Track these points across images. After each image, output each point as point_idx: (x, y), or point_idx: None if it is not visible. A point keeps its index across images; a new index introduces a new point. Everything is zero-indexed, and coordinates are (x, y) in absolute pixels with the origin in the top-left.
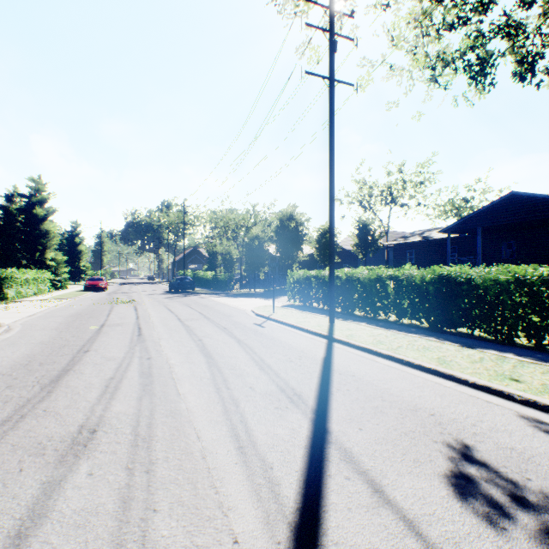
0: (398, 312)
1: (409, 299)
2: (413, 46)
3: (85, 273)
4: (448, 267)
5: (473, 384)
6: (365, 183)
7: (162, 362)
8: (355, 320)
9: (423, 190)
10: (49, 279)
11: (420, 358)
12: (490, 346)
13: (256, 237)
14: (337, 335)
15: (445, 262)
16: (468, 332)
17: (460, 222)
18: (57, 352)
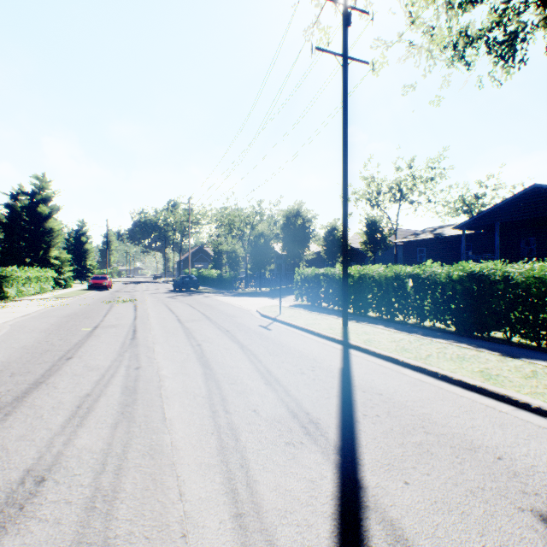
0: (419, 314)
1: (433, 300)
2: (431, 26)
3: (91, 271)
4: (477, 263)
5: (538, 410)
6: (374, 179)
7: (152, 373)
8: (370, 322)
9: (433, 186)
10: (53, 277)
11: (459, 371)
12: (537, 356)
13: (262, 234)
14: (353, 341)
15: (459, 260)
16: (502, 337)
17: (476, 218)
18: (35, 360)
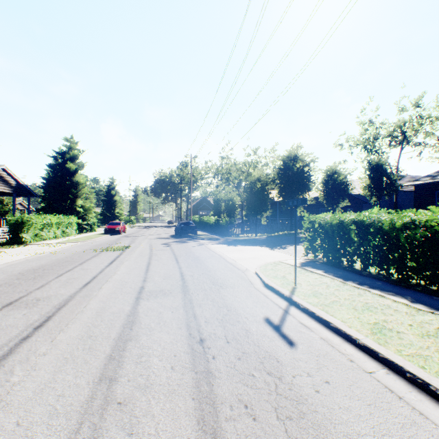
0: None
1: None
2: None
3: (118, 218)
4: None
5: None
6: (373, 122)
7: None
8: None
9: None
10: (78, 223)
11: None
12: None
13: (258, 180)
14: None
15: None
16: None
17: None
18: None
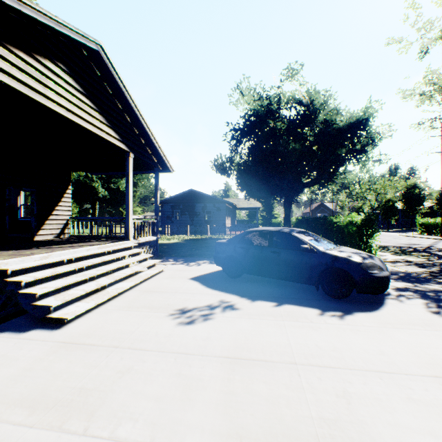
0: None
1: None
2: None
3: None
4: None
5: None
6: None
7: (389, 239)
8: None
9: None
10: None
11: None
12: None
13: (389, 199)
14: None
15: None
16: None
17: None
18: None
